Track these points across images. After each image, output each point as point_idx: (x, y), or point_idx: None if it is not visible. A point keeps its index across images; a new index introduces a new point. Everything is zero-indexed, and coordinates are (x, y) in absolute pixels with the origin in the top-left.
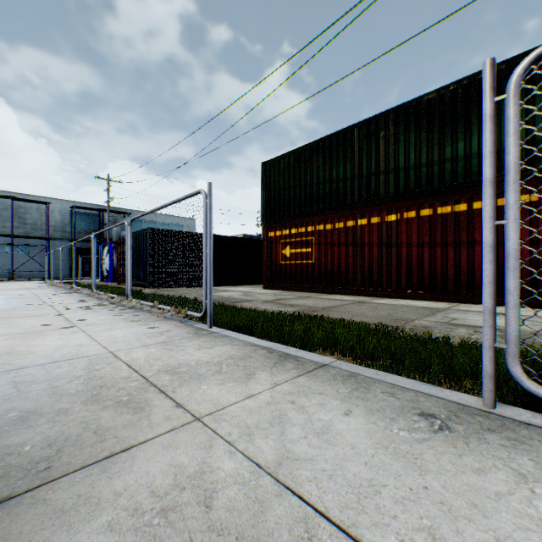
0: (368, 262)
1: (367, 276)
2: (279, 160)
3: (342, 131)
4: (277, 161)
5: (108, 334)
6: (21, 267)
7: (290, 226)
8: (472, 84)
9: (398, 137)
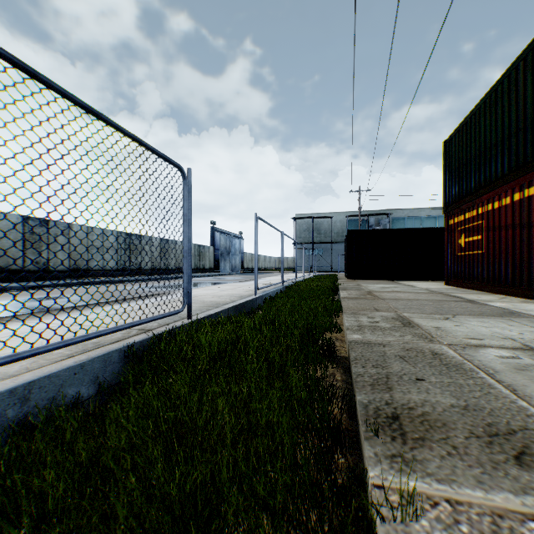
0: (533, 250)
1: (533, 270)
2: (455, 134)
3: (505, 73)
4: (453, 136)
5: (222, 292)
6: (318, 263)
7: (463, 210)
8: None
9: None
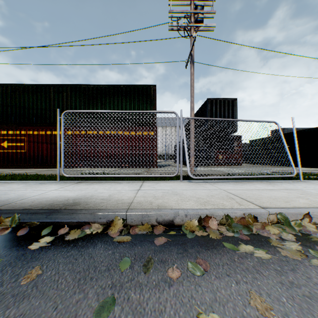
0: None
1: None
2: None
3: (44, 85)
4: None
5: None
6: None
7: (8, 129)
8: (99, 88)
9: (72, 98)
